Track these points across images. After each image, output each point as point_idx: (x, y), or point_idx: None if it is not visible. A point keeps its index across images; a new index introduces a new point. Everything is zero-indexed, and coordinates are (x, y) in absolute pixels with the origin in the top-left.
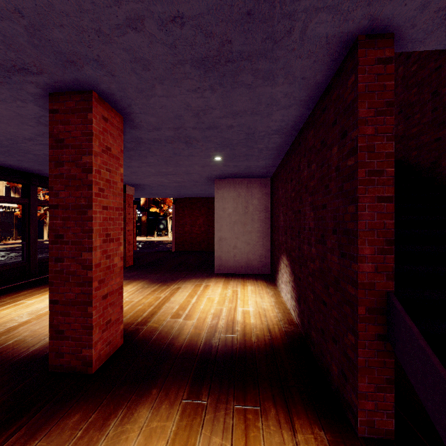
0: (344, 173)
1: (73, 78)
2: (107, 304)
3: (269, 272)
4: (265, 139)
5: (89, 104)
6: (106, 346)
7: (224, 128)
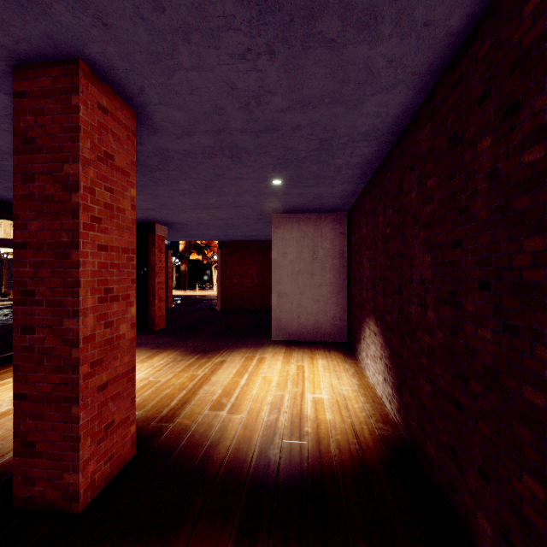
0: (512, 180)
1: (42, 32)
2: (107, 397)
3: (345, 339)
4: (346, 149)
5: (74, 82)
6: (105, 464)
7: (287, 131)
